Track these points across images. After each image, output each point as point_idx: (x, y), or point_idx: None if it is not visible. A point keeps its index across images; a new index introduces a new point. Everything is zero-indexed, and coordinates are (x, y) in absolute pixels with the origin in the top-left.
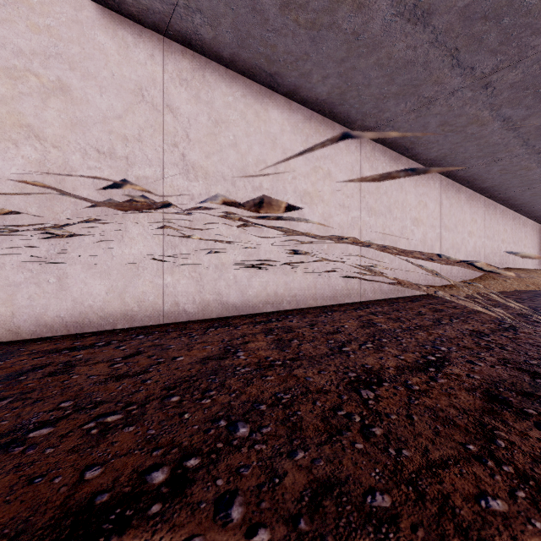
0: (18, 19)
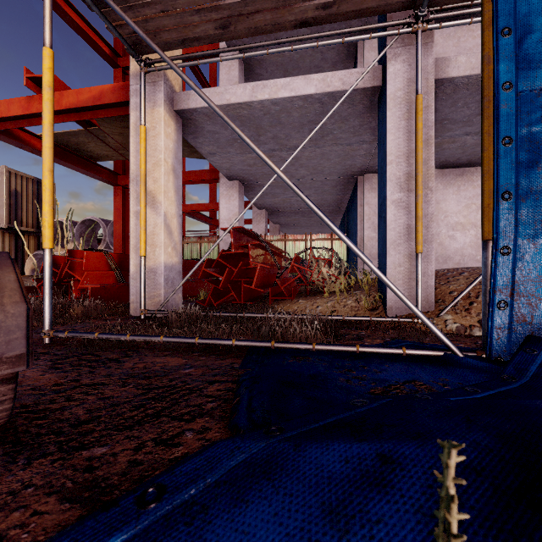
0: (469, 187)
